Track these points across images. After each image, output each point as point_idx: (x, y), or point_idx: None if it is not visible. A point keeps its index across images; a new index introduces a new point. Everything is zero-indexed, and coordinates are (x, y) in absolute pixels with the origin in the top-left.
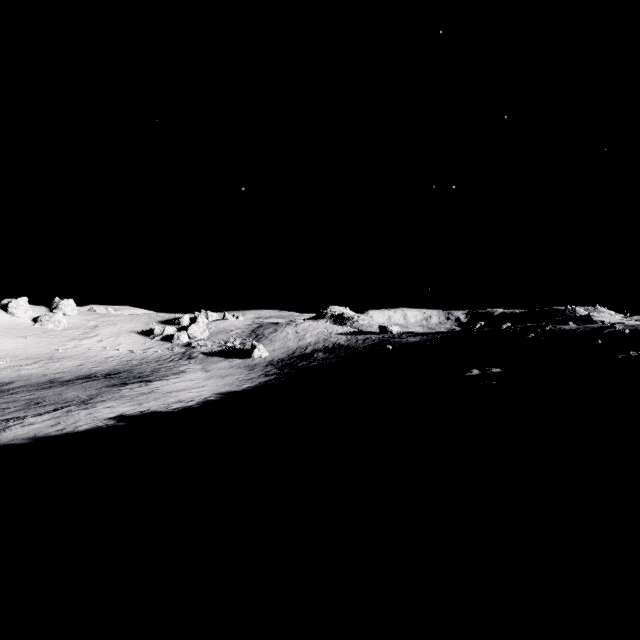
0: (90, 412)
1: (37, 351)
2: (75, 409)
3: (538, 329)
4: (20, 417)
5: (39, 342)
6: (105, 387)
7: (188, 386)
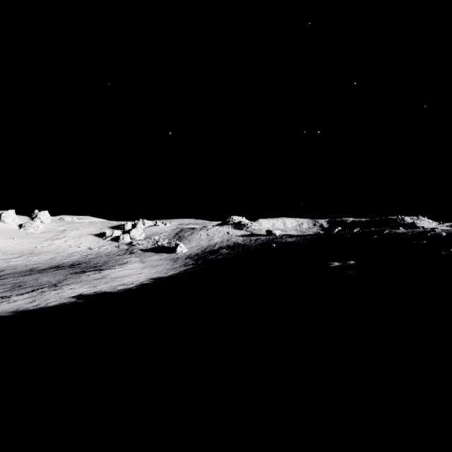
0: (58, 292)
1: (21, 248)
2: (47, 290)
3: (379, 232)
4: (7, 296)
5: (23, 242)
6: (69, 274)
7: (129, 273)
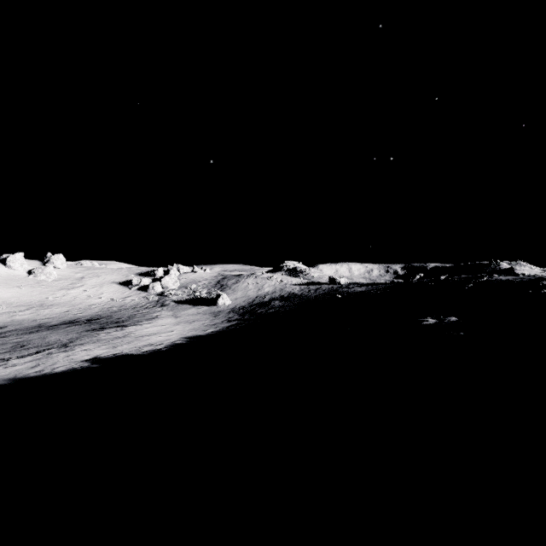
0: (68, 354)
1: (30, 299)
2: (55, 352)
3: (476, 280)
4: (5, 359)
5: (32, 291)
6: (85, 331)
7: (159, 331)
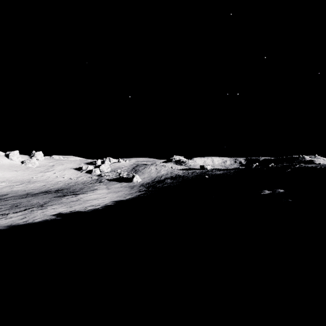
0: (43, 211)
1: (22, 178)
2: (35, 209)
3: (292, 166)
4: (6, 213)
5: (24, 173)
6: (54, 197)
7: (97, 197)
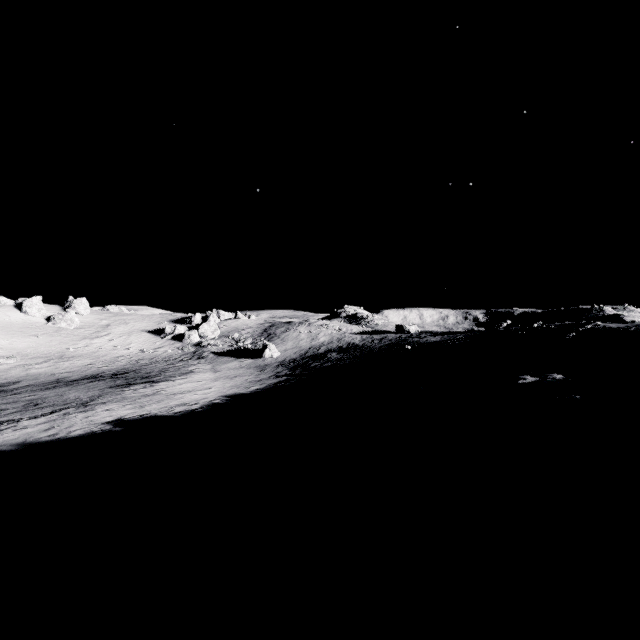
0: (87, 415)
1: (48, 350)
2: (73, 412)
3: (578, 327)
4: (15, 420)
5: (51, 341)
6: (108, 388)
7: (194, 387)
